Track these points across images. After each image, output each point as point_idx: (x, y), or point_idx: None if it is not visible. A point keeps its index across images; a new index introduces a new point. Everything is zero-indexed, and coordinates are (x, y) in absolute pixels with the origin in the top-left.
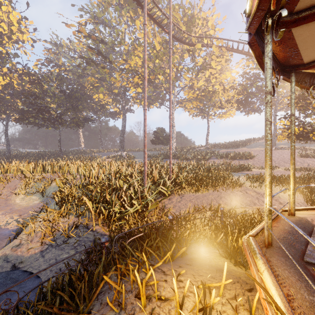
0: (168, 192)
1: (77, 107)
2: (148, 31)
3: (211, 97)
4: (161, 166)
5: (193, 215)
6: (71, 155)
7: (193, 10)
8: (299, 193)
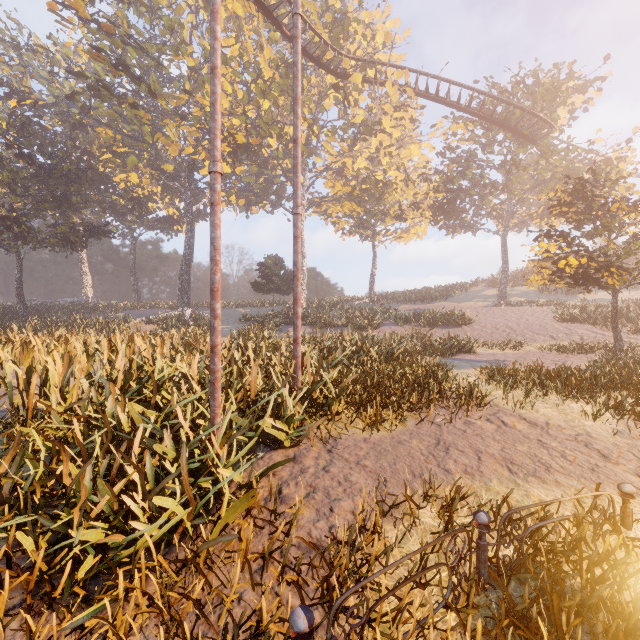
0: (289, 434)
1: (66, 197)
2: (246, 34)
3: (381, 196)
4: (273, 344)
5: (380, 545)
6: (56, 315)
7: (344, 3)
8: (634, 420)
